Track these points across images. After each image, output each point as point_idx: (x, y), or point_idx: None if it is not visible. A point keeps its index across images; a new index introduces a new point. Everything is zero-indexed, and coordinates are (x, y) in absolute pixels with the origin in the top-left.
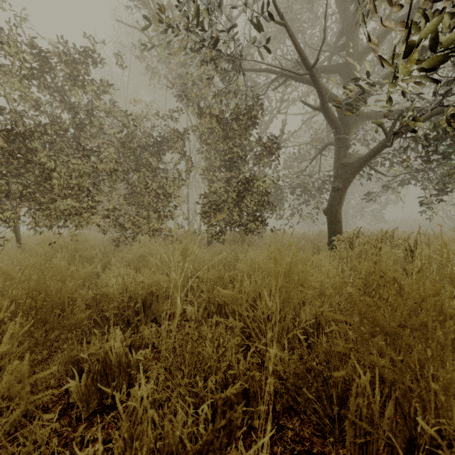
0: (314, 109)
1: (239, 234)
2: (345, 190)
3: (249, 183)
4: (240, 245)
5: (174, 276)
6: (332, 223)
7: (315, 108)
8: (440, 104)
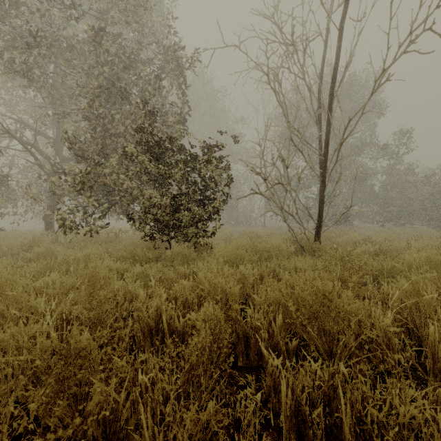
0: (34, 164)
1: None
2: (55, 207)
3: None
4: None
5: None
6: (48, 225)
7: (34, 164)
8: None
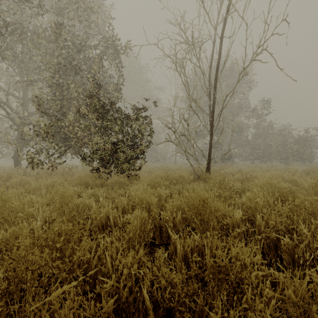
0: (6, 117)
1: None
2: (22, 149)
3: None
4: None
5: None
6: (16, 162)
7: (6, 117)
8: None
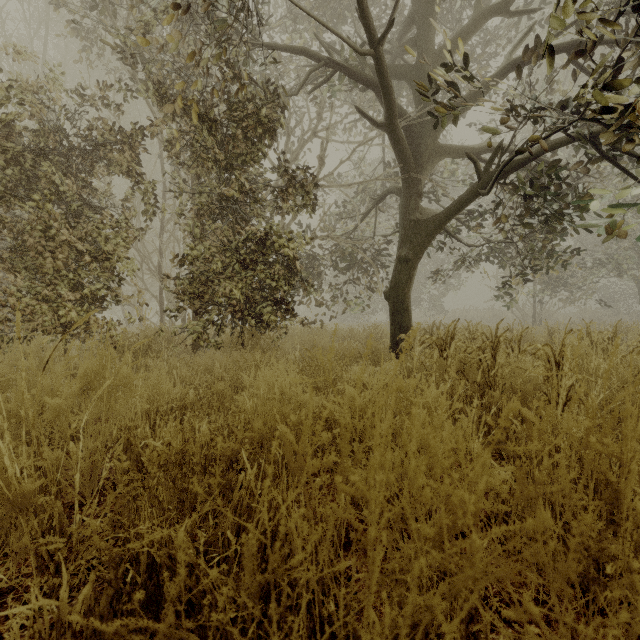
0: (374, 124)
1: (248, 332)
2: (416, 261)
3: (265, 240)
4: (248, 353)
5: (12, 476)
6: (397, 313)
7: (375, 122)
8: (581, 116)
